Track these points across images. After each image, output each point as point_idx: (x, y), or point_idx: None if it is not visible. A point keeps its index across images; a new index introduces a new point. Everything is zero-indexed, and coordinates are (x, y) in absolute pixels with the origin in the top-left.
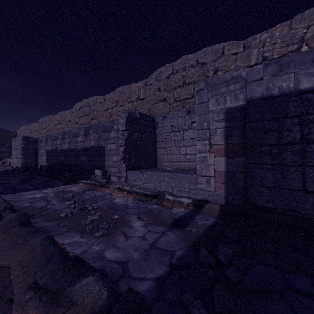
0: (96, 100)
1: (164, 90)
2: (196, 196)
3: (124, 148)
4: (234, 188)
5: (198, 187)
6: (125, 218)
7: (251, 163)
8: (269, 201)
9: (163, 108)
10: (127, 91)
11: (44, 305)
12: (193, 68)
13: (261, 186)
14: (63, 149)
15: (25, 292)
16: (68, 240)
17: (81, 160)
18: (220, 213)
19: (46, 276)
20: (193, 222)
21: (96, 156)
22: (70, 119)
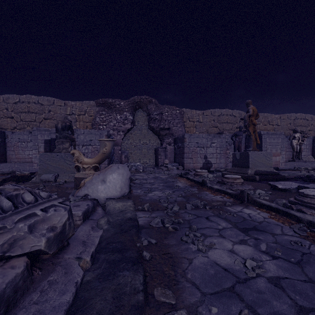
0: None
1: (11, 110)
2: (32, 171)
3: None
4: None
5: (34, 167)
6: None
7: None
8: None
9: (11, 123)
10: None
11: None
12: (35, 105)
13: None
14: None
15: None
16: None
17: None
18: None
19: None
20: None
21: None
22: None
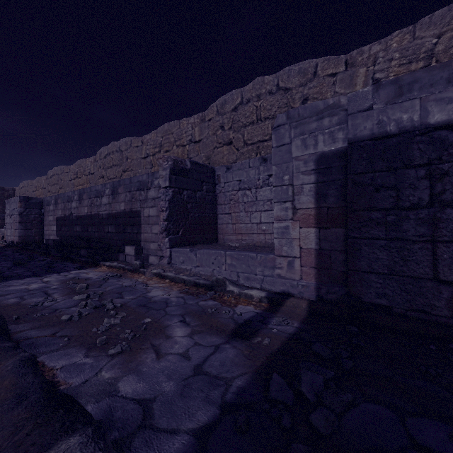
0: (130, 143)
1: (229, 128)
2: (272, 287)
3: (167, 214)
4: (329, 275)
5: (277, 273)
6: (161, 322)
7: (355, 237)
8: (381, 296)
9: (228, 155)
10: (176, 130)
11: None
12: (272, 96)
13: (370, 273)
14: (80, 216)
15: None
16: (64, 361)
17: (107, 232)
18: (307, 314)
19: (4, 433)
20: (265, 329)
21: (129, 225)
22: (92, 172)
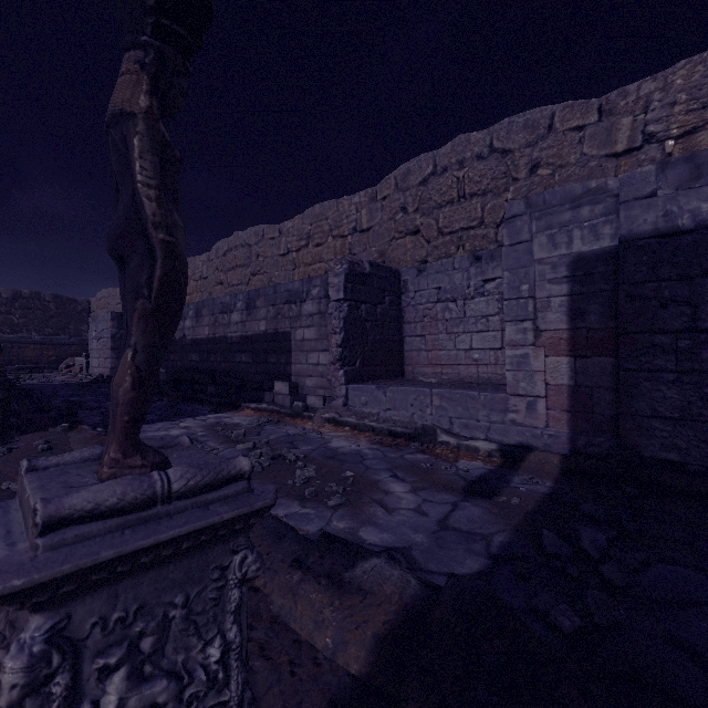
0: (263, 233)
1: (414, 209)
2: (503, 438)
3: (342, 338)
4: (590, 421)
5: (510, 418)
6: (368, 477)
7: (631, 368)
8: (670, 449)
9: (413, 250)
10: (332, 213)
11: (329, 589)
12: (482, 163)
13: (652, 417)
14: (198, 339)
15: (289, 572)
16: (282, 510)
17: (239, 362)
18: (561, 472)
19: (290, 559)
20: (508, 488)
21: (272, 353)
22: (205, 275)
